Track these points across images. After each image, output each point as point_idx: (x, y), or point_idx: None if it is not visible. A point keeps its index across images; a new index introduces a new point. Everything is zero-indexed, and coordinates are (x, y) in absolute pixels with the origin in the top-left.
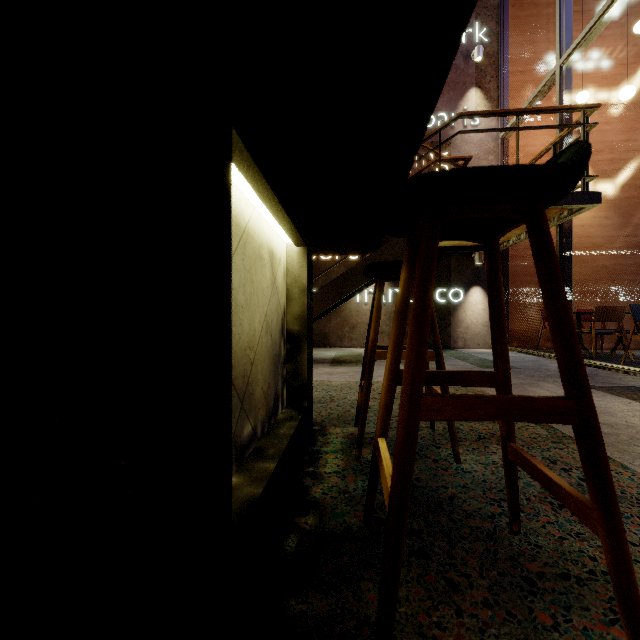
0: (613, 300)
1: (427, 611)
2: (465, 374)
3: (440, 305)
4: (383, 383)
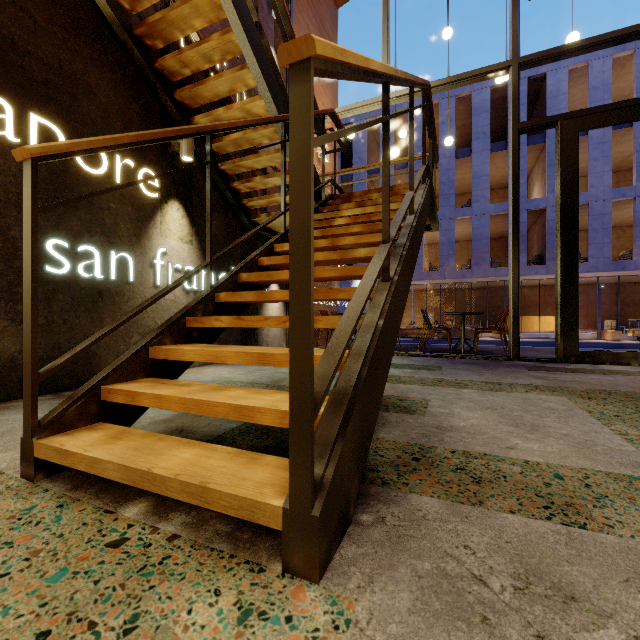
0: (329, 304)
1: None
2: None
3: None
4: None
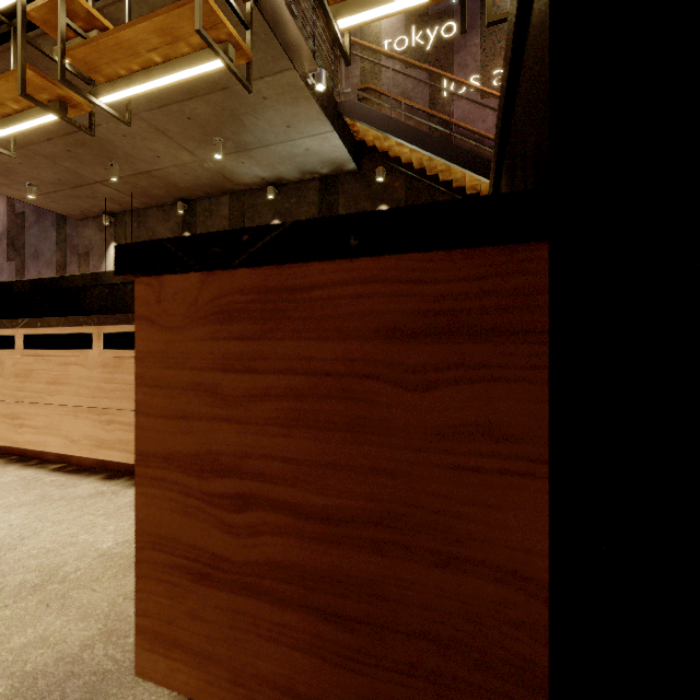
0: None
1: None
2: None
3: None
4: None
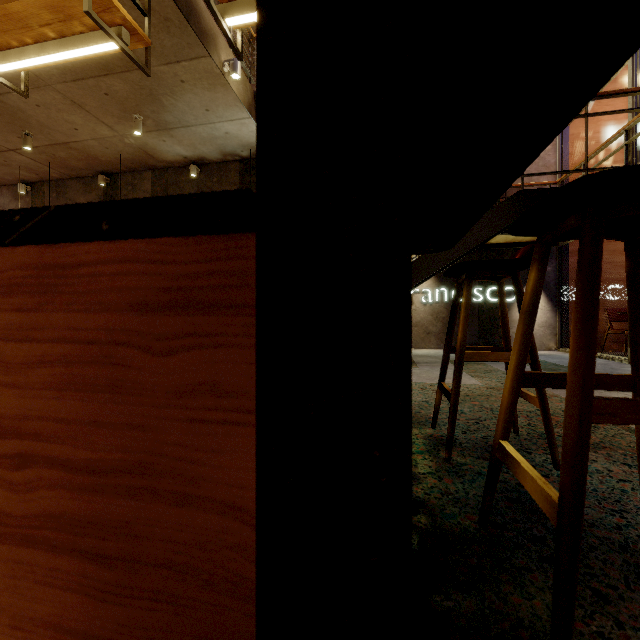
0: None
1: (582, 619)
2: (599, 377)
3: (491, 304)
4: (506, 385)
